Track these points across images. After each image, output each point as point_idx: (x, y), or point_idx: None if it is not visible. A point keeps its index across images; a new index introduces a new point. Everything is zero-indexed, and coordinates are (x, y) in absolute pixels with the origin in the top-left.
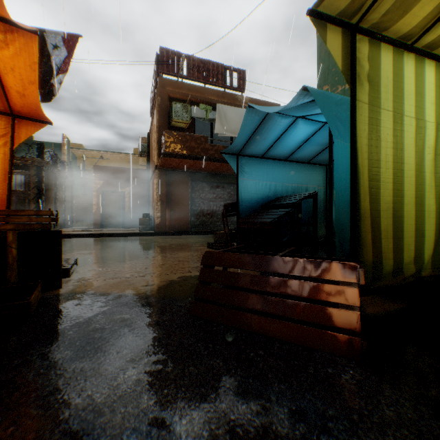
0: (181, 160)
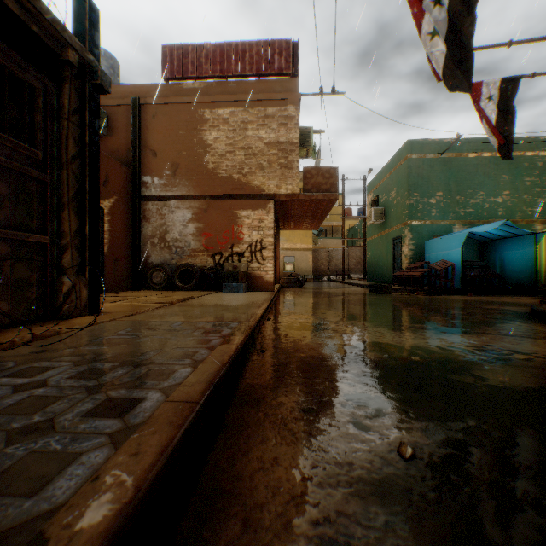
0: (328, 204)
